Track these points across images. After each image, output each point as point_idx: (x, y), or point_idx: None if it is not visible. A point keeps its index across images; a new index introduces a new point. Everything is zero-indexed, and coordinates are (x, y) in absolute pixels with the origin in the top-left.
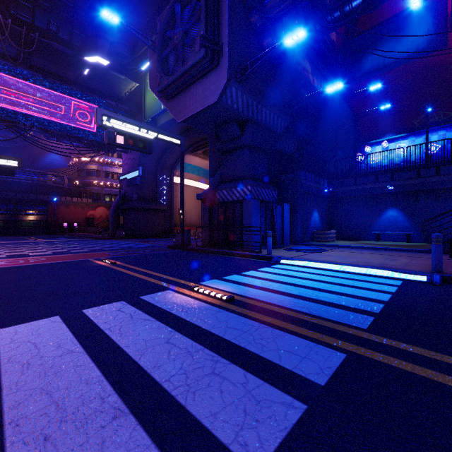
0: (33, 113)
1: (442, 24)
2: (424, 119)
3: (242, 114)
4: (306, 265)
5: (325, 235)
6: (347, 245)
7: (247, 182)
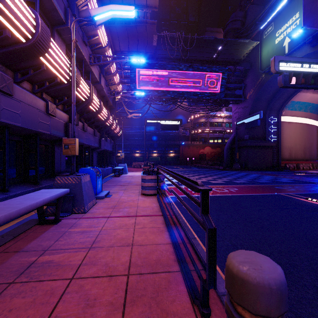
0: (186, 90)
1: None
2: None
3: None
4: None
5: None
6: None
7: None
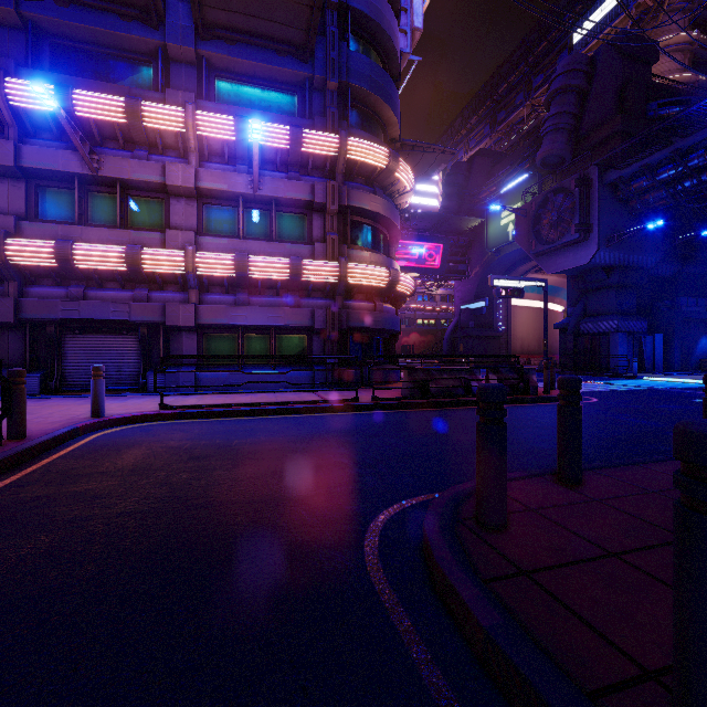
0: (399, 263)
1: None
2: None
3: (609, 265)
4: (663, 380)
5: None
6: None
7: (613, 317)
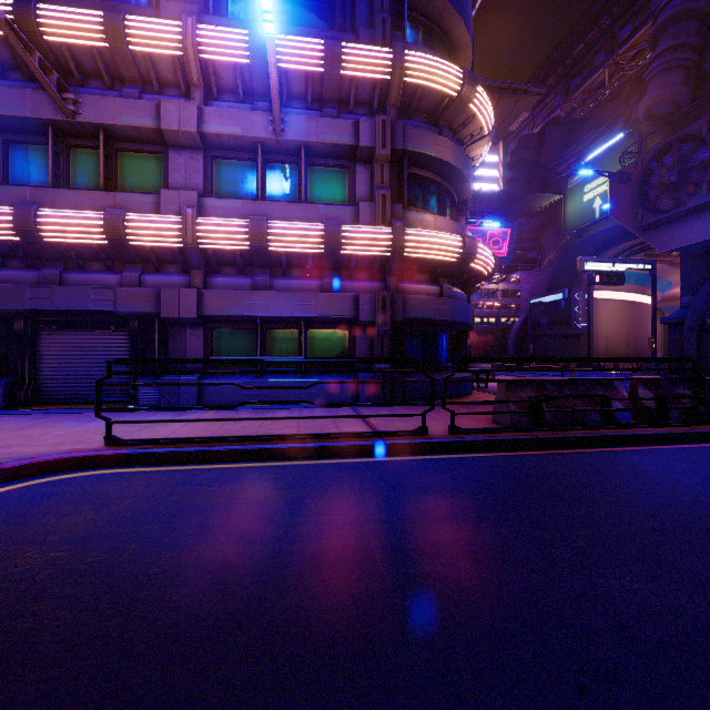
0: None
1: None
2: None
3: None
4: None
5: None
6: None
7: None
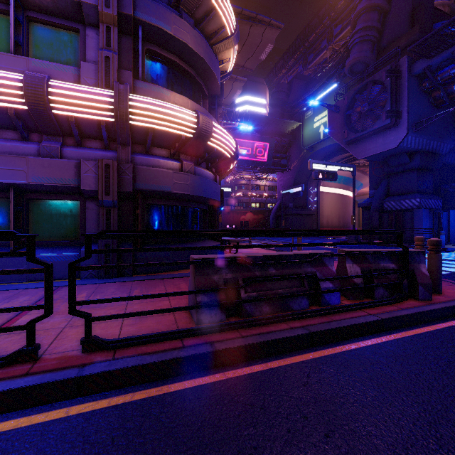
0: None
1: None
2: None
3: (413, 149)
4: None
5: None
6: None
7: (415, 196)
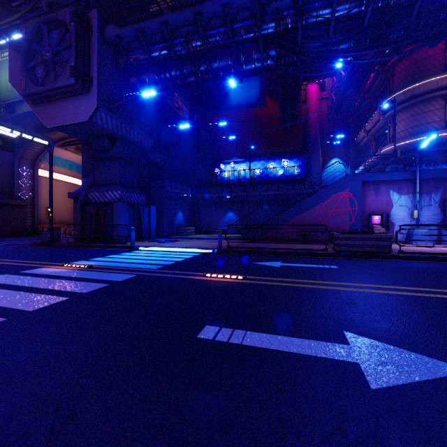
0: None
1: (263, 90)
2: (255, 151)
3: (112, 133)
4: (155, 250)
5: (186, 230)
6: (196, 237)
7: (118, 188)
